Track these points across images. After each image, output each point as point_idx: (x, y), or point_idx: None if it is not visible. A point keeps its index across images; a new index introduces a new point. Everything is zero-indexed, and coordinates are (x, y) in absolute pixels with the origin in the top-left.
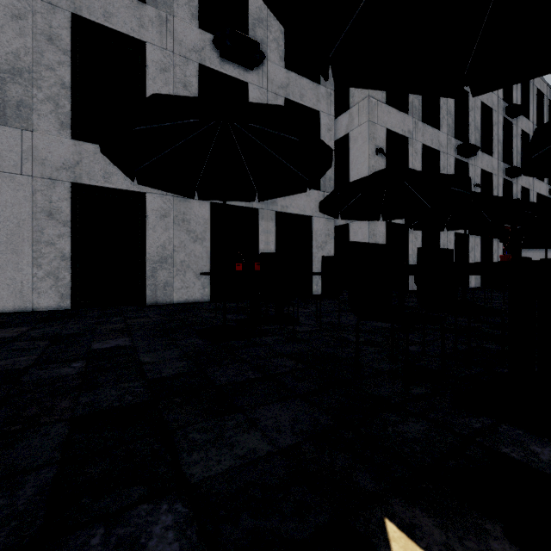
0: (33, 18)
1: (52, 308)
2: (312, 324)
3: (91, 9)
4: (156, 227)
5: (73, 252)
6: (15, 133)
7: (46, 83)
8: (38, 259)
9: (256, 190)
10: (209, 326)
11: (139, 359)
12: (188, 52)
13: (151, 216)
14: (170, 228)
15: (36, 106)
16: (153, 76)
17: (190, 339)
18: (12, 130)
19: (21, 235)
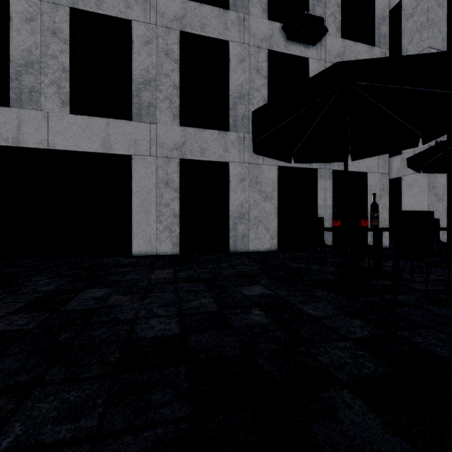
0: (156, 41)
1: (167, 253)
2: (424, 281)
3: (192, 24)
4: (236, 189)
5: (179, 211)
6: (146, 126)
7: (164, 86)
8: (159, 217)
9: (349, 151)
10: (316, 277)
11: (305, 311)
12: (260, 42)
13: (232, 181)
14: (246, 190)
15: (158, 105)
16: (234, 67)
17: (320, 291)
18: (144, 124)
19: (149, 200)
